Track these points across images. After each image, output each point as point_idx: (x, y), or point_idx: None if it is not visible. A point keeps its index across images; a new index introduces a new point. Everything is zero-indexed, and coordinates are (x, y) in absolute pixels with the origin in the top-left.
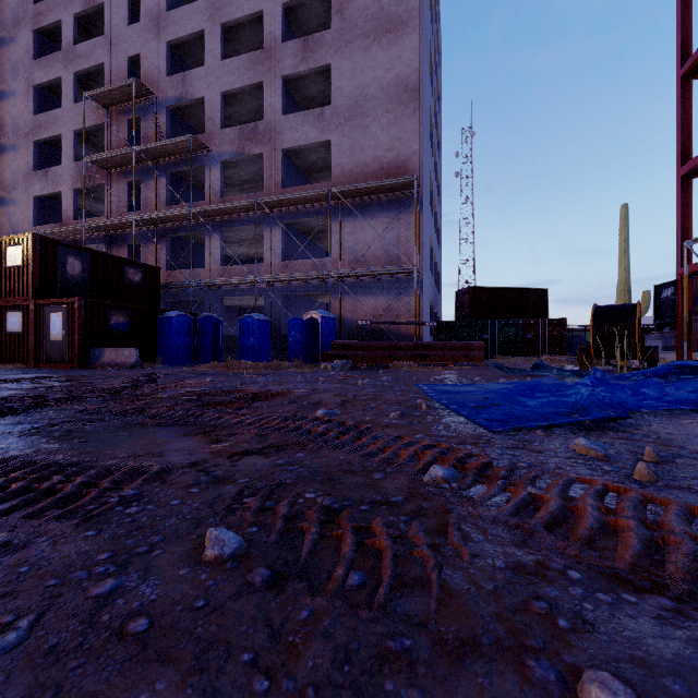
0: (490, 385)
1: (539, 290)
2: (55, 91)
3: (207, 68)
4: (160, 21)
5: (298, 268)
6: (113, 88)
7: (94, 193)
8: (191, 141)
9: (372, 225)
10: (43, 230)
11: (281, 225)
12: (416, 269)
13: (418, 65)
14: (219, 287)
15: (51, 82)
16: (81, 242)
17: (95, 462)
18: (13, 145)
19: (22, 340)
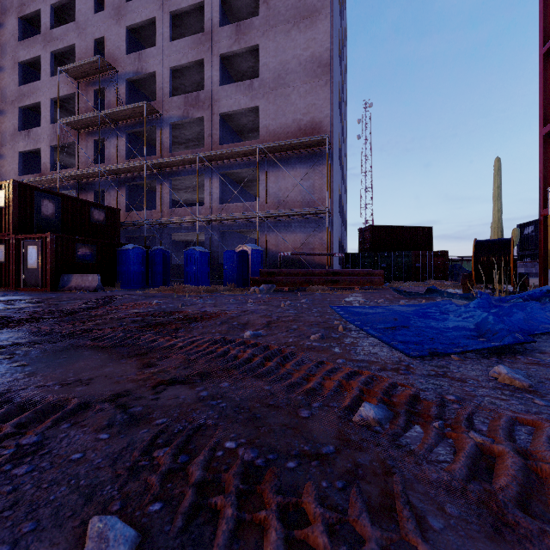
0: (393, 307)
1: (425, 228)
2: (36, 67)
3: (159, 48)
4: (121, 10)
5: (232, 210)
6: (82, 64)
7: (67, 149)
8: (145, 106)
9: (292, 175)
10: (25, 179)
11: (218, 174)
12: (327, 211)
13: (329, 45)
14: (168, 225)
15: (33, 59)
16: (56, 189)
17: (19, 393)
18: (2, 110)
19: (4, 268)
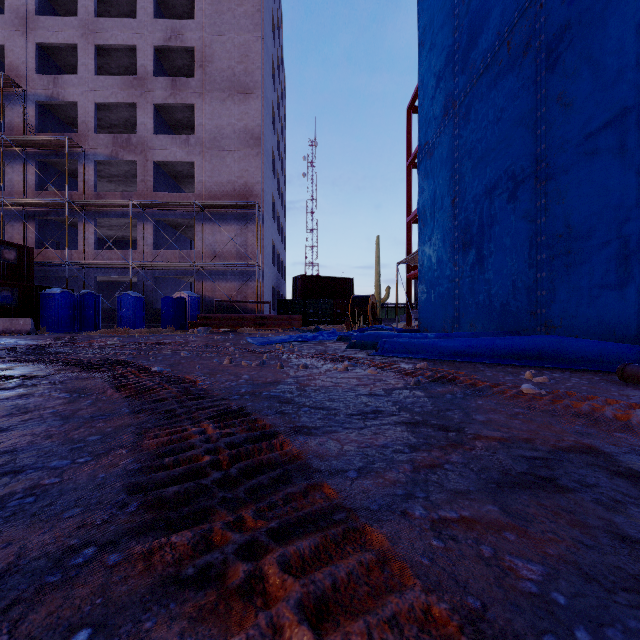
0: None
1: (348, 279)
2: None
3: (81, 78)
4: (28, 22)
5: (167, 257)
6: None
7: None
8: (67, 142)
9: (227, 229)
10: None
11: (154, 223)
12: (257, 265)
13: (260, 122)
14: (93, 267)
15: None
16: None
17: None
18: None
19: None
